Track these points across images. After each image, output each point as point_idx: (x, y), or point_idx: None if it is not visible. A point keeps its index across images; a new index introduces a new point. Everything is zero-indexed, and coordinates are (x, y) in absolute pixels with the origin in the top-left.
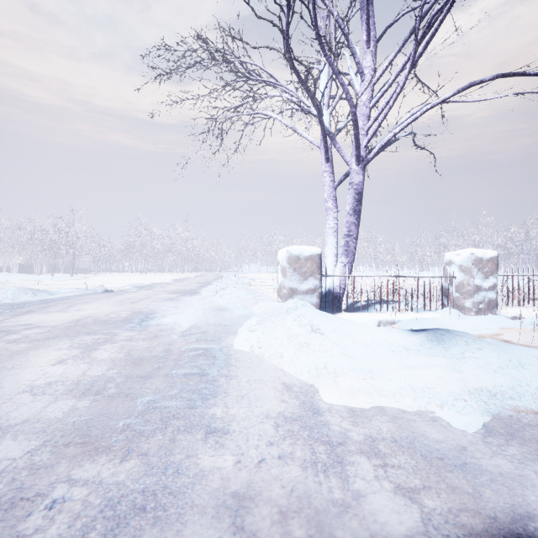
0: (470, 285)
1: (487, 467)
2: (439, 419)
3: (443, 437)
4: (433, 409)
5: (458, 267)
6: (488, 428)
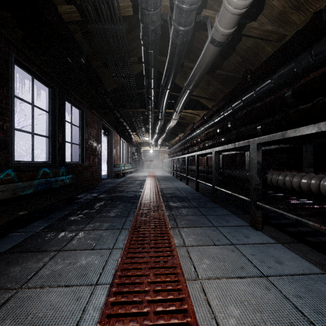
0: None
1: None
2: None
3: None
4: None
5: None
6: None
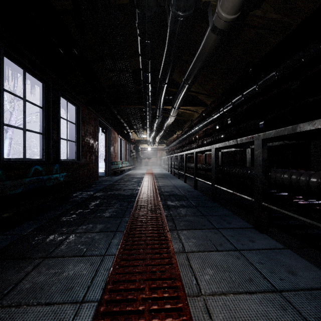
0: None
1: None
2: None
3: None
4: None
5: None
6: None
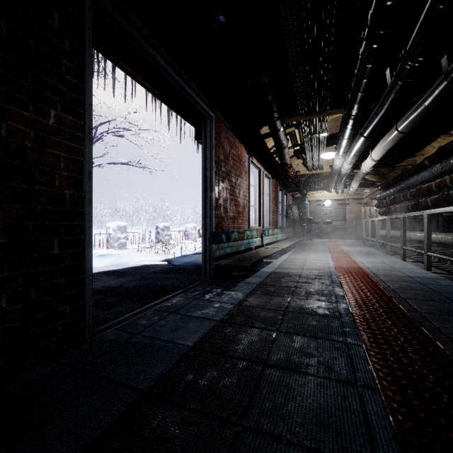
0: (116, 237)
1: (105, 268)
2: (98, 267)
3: (98, 268)
4: (97, 266)
5: (112, 230)
6: (108, 266)
